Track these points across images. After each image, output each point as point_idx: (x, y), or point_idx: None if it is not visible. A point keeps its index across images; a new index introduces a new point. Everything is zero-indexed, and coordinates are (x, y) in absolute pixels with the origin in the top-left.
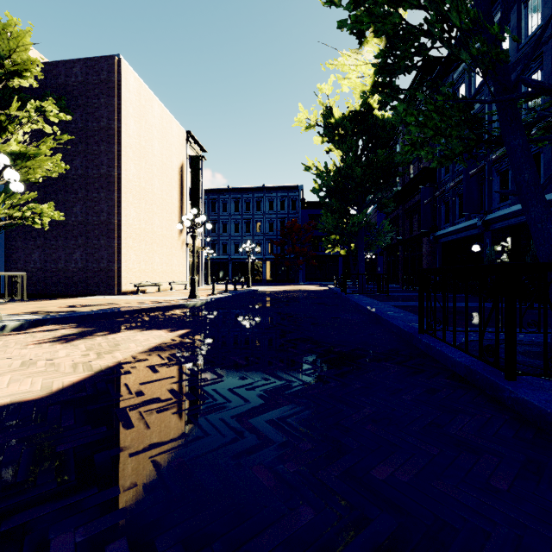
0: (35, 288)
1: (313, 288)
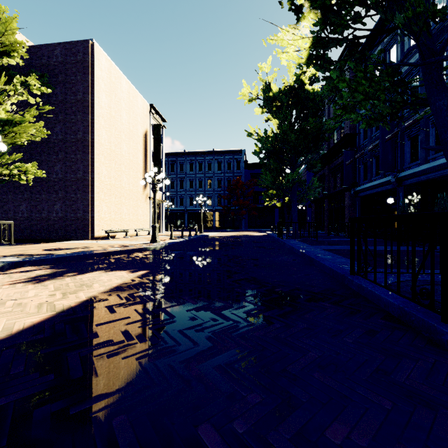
0: (23, 234)
1: (254, 234)
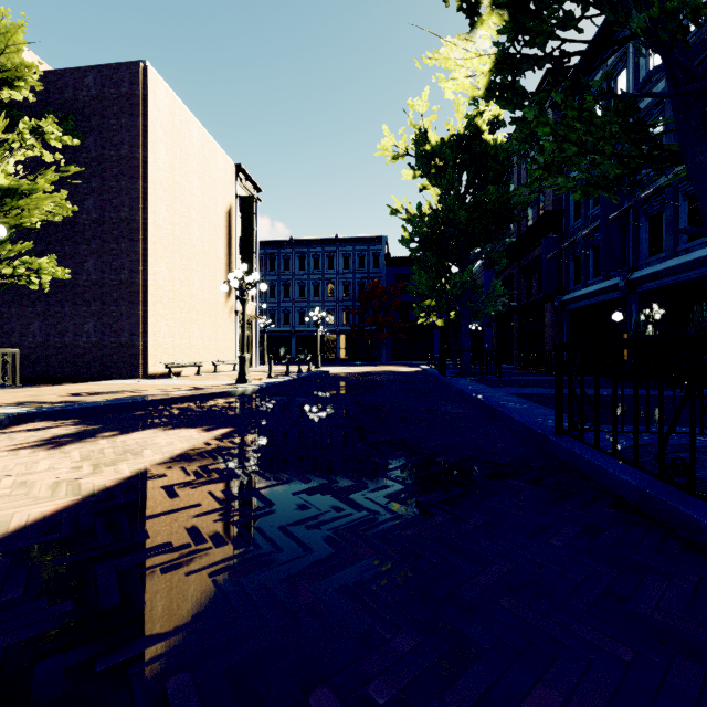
0: (34, 369)
1: (401, 369)
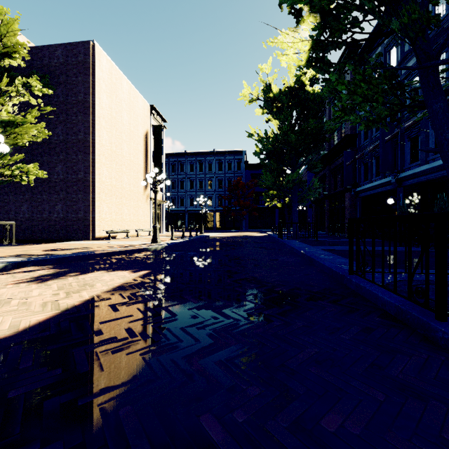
0: (24, 234)
1: (255, 234)
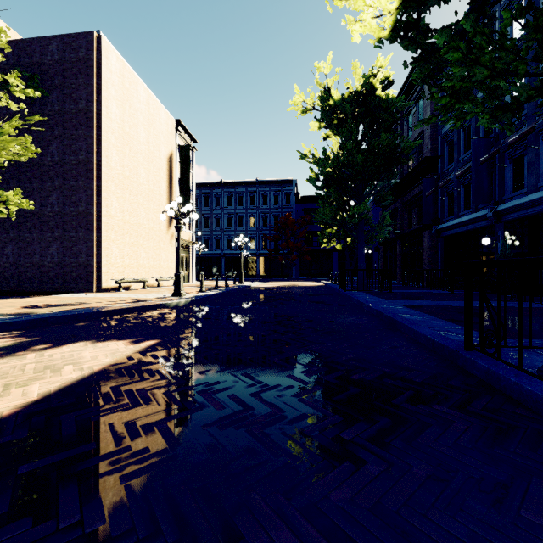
0: (8, 285)
1: (308, 284)
